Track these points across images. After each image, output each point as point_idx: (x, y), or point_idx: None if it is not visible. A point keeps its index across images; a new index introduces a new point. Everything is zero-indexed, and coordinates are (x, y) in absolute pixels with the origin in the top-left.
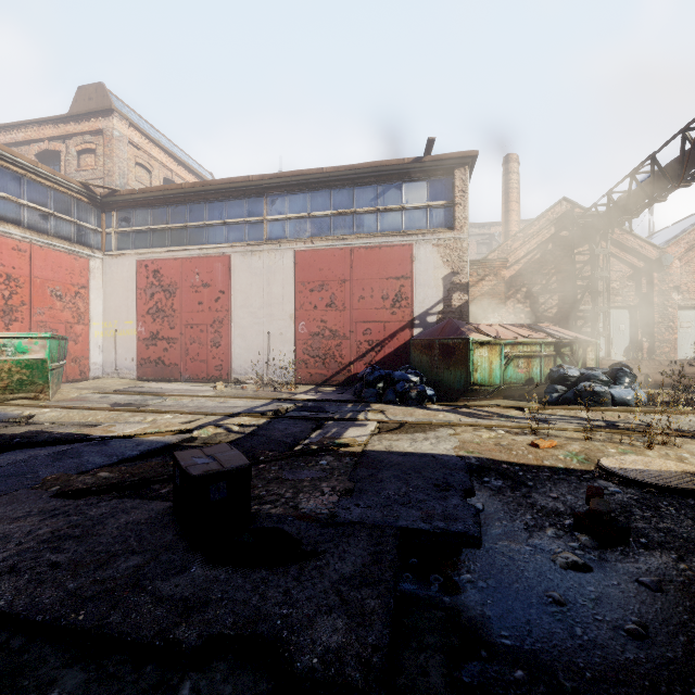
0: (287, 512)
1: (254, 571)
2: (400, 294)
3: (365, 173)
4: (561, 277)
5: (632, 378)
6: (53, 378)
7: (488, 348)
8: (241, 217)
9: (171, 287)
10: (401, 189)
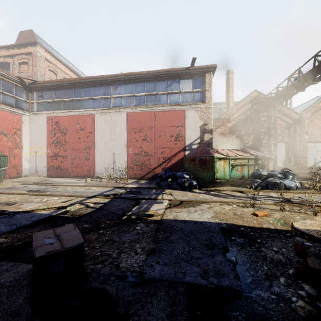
0: (111, 270)
1: None
2: (179, 134)
3: (161, 74)
4: (254, 127)
5: (293, 175)
6: None
7: (223, 161)
8: (100, 96)
9: (64, 130)
10: (179, 83)
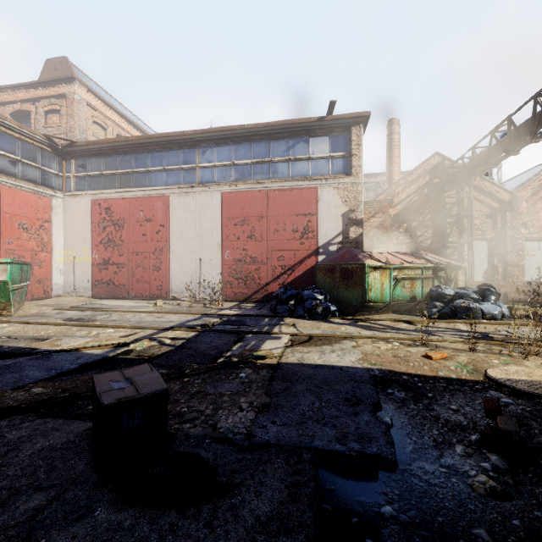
0: (205, 431)
1: (163, 514)
2: (307, 228)
3: (279, 129)
4: (434, 215)
5: (497, 296)
6: (15, 297)
7: (380, 271)
8: (178, 165)
9: (119, 221)
10: (308, 142)
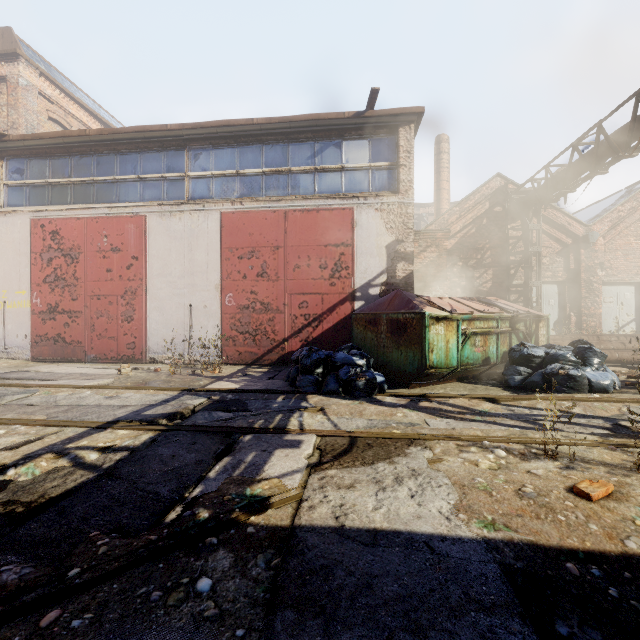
0: None
1: None
2: (339, 263)
3: (301, 127)
4: (496, 252)
5: (602, 358)
6: None
7: (444, 324)
8: (159, 173)
9: (73, 251)
10: (340, 147)
